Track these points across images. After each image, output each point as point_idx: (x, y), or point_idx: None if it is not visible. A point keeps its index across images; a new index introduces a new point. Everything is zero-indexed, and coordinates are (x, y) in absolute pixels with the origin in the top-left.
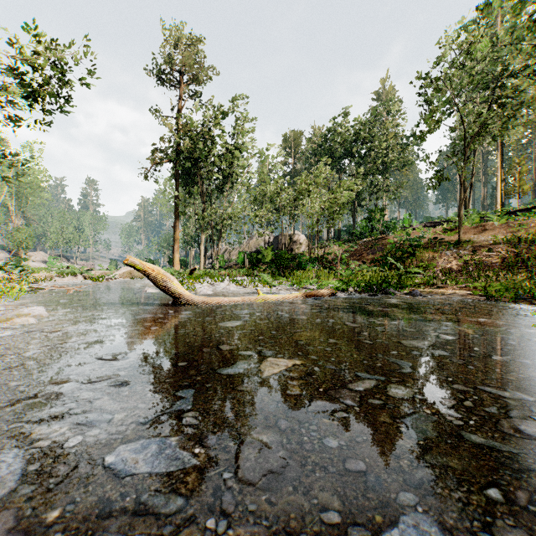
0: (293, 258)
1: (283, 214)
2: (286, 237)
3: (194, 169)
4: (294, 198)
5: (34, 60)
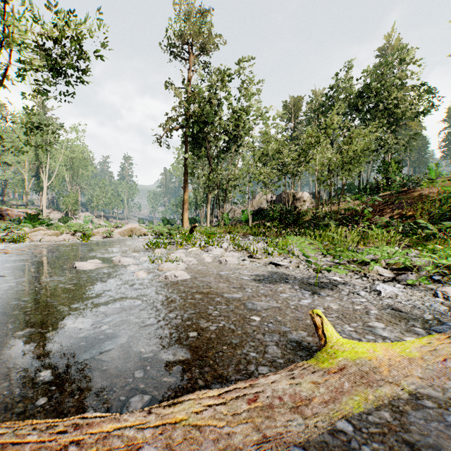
0: (297, 215)
1: (286, 172)
2: (289, 194)
3: (201, 134)
4: (299, 153)
5: (53, 32)
